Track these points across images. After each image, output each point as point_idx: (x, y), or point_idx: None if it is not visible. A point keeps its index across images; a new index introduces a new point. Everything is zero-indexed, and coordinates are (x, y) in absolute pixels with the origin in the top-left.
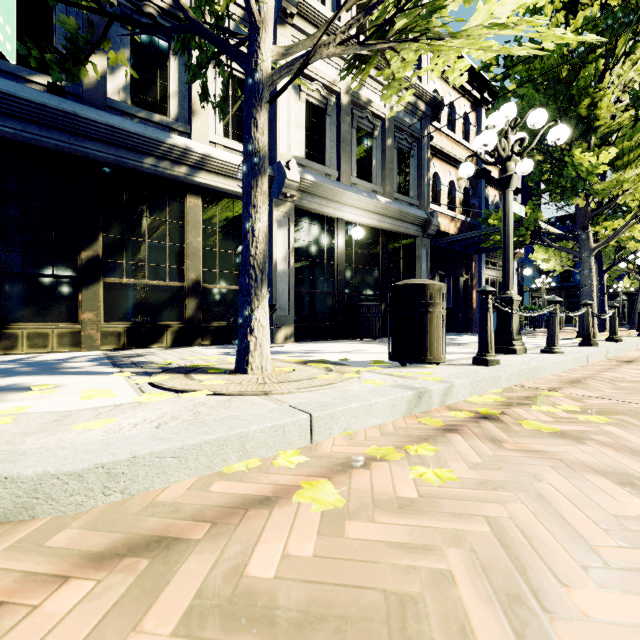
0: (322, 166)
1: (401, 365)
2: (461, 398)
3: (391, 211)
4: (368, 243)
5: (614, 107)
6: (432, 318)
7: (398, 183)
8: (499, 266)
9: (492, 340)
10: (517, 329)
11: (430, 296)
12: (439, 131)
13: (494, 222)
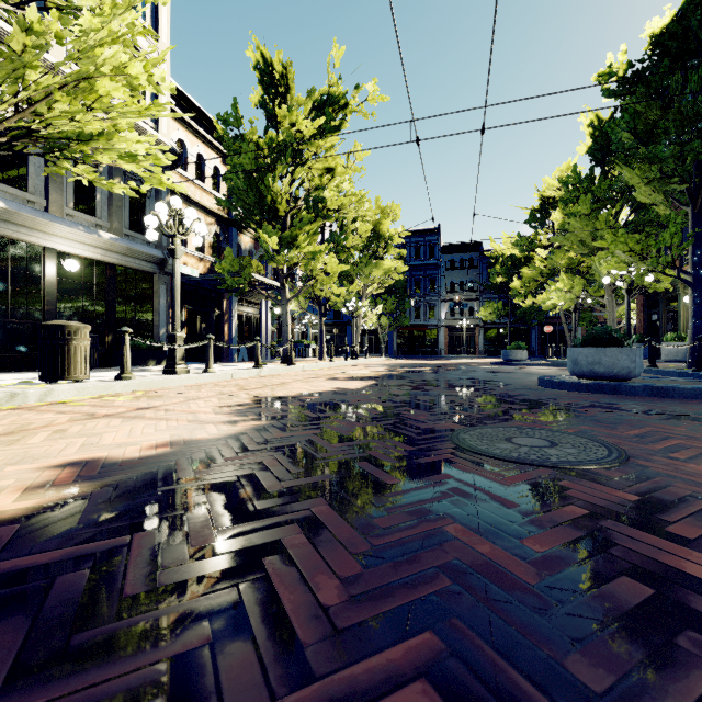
0: (22, 192)
1: (47, 383)
2: (64, 398)
3: (118, 247)
4: (90, 275)
5: (285, 207)
6: (73, 349)
7: (132, 220)
8: (256, 304)
9: (128, 364)
10: (182, 357)
11: (70, 333)
12: (186, 177)
13: (220, 270)
